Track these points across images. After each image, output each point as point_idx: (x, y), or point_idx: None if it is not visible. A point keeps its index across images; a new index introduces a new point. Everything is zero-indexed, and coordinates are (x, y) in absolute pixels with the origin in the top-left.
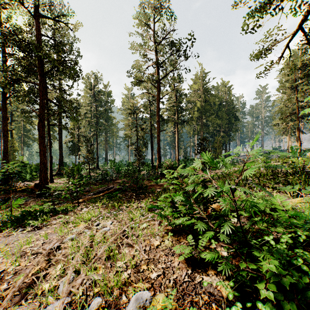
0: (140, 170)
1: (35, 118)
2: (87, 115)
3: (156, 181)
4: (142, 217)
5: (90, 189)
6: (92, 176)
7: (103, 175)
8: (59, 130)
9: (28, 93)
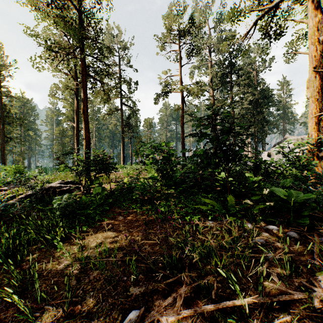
0: None
1: None
2: None
3: None
4: None
5: None
6: None
7: None
8: None
9: None
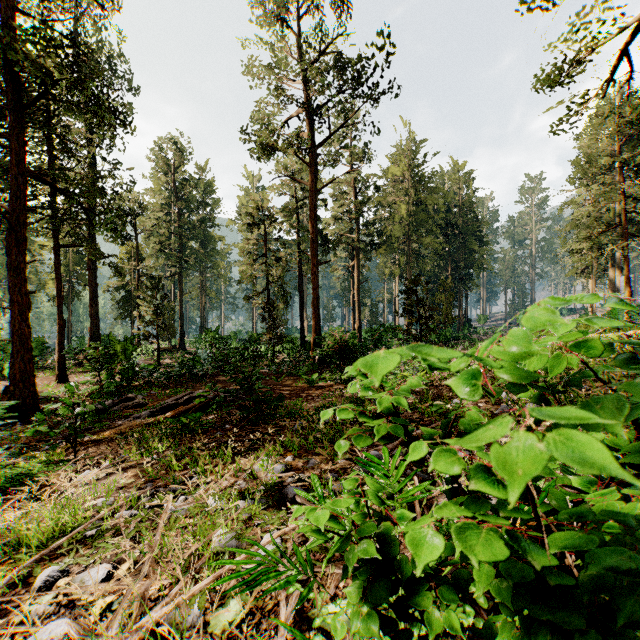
0: (275, 353)
1: (33, 235)
2: (159, 230)
3: (309, 380)
4: (237, 542)
5: (146, 400)
6: (165, 366)
7: (187, 365)
8: (90, 261)
9: (2, 168)
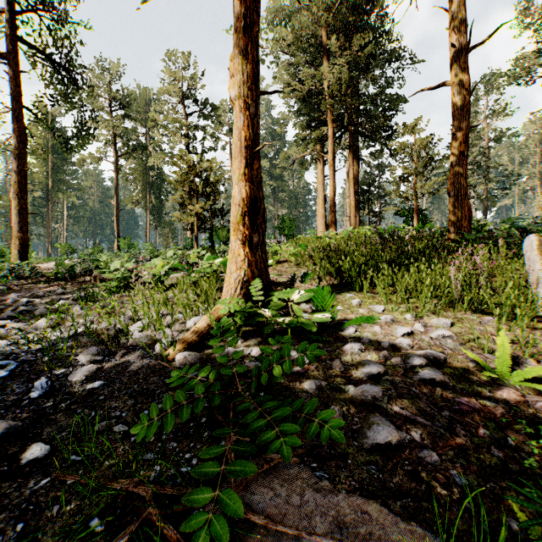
0: None
1: None
2: None
3: None
4: None
5: None
6: None
7: None
8: None
9: None
